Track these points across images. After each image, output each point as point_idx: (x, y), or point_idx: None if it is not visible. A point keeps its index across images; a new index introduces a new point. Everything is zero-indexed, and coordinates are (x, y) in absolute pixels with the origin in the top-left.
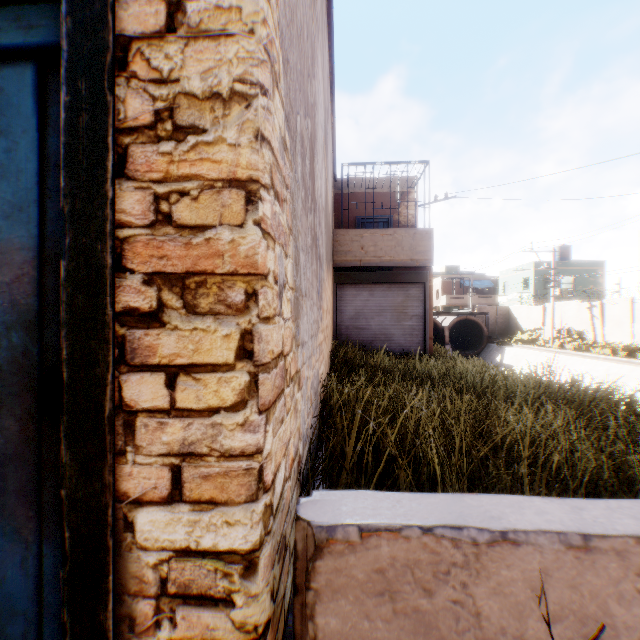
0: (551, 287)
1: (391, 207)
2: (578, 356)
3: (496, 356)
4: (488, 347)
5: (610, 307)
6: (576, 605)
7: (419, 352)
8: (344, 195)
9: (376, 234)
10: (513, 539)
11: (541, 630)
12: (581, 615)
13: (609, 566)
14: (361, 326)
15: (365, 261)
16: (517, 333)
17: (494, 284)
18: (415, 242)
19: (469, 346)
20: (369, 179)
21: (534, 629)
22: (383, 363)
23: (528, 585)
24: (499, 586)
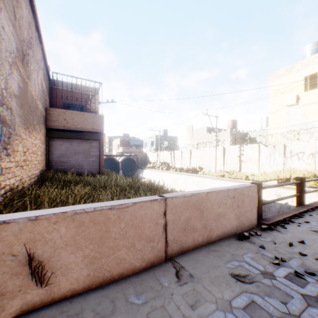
0: (159, 145)
1: (85, 101)
2: (166, 172)
3: (140, 174)
4: (138, 170)
5: (176, 153)
6: (34, 238)
7: (97, 173)
8: (57, 89)
9: (73, 113)
10: (9, 222)
11: (20, 249)
12: (35, 240)
13: (45, 223)
14: (65, 161)
15: (67, 126)
16: (148, 164)
17: (142, 143)
18: (95, 120)
19: (130, 170)
20: (72, 84)
21: (17, 249)
22: (69, 179)
23: (15, 236)
24: (3, 239)
